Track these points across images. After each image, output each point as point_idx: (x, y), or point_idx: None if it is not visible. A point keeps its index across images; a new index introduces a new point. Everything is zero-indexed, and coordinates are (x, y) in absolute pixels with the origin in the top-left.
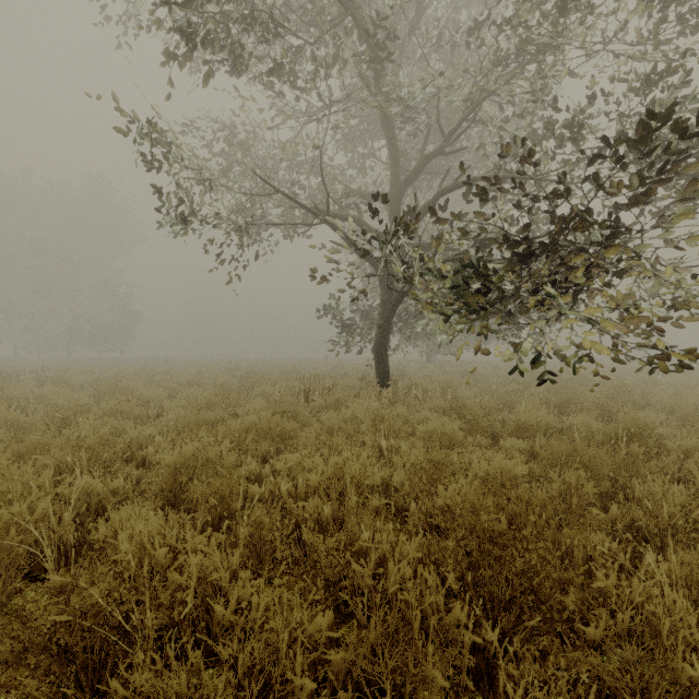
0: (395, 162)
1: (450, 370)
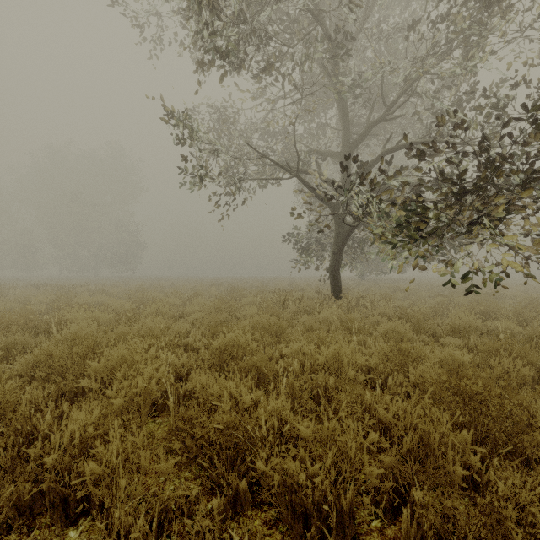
0: (347, 128)
1: (383, 286)
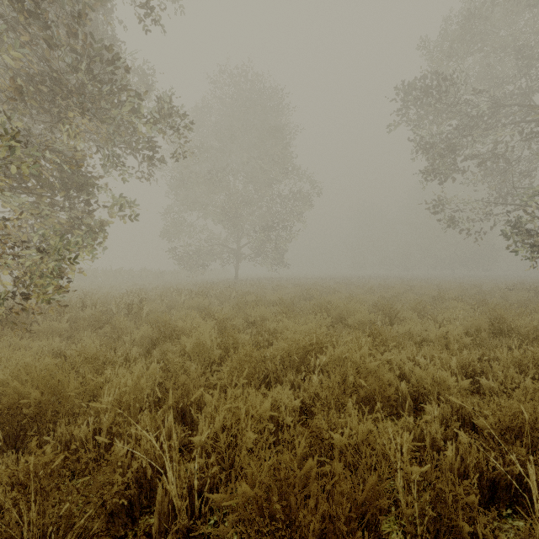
0: None
1: None
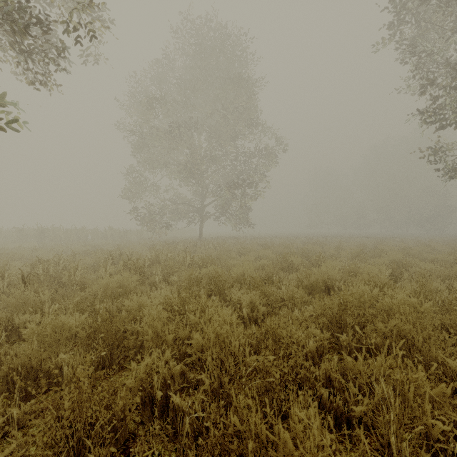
0: None
1: None
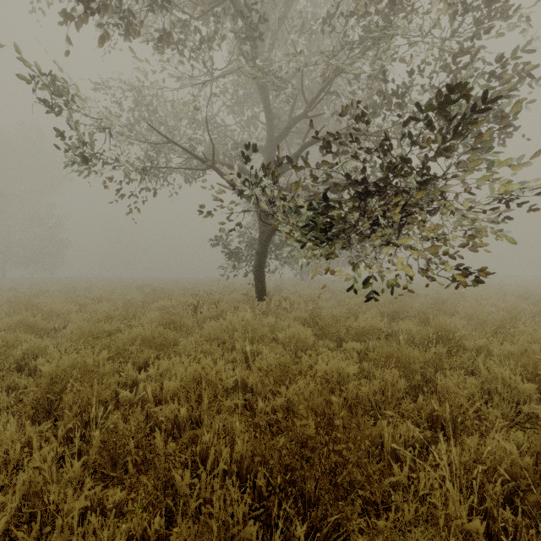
0: (270, 122)
1: (316, 287)
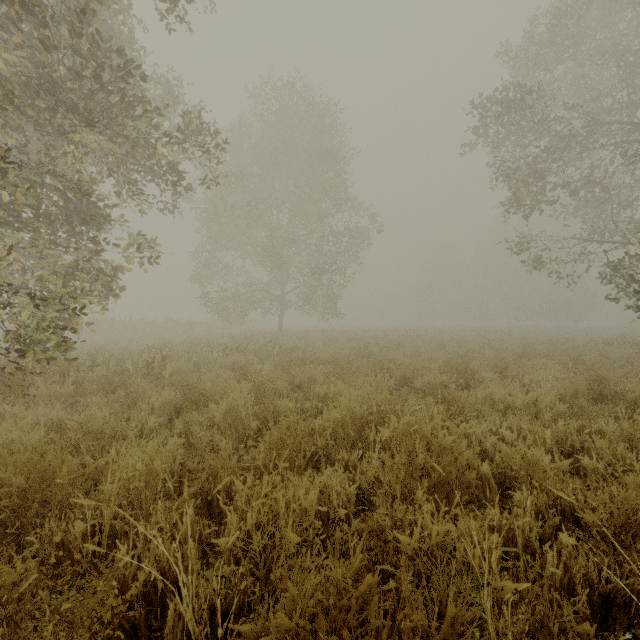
0: None
1: None
